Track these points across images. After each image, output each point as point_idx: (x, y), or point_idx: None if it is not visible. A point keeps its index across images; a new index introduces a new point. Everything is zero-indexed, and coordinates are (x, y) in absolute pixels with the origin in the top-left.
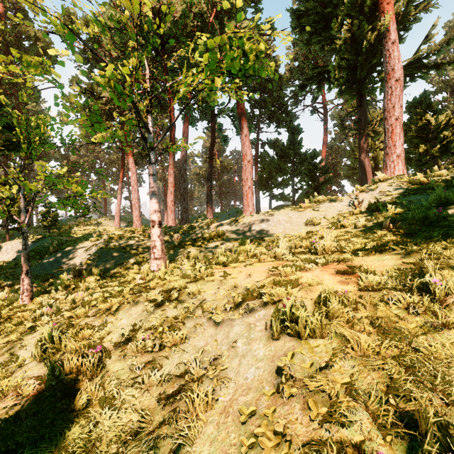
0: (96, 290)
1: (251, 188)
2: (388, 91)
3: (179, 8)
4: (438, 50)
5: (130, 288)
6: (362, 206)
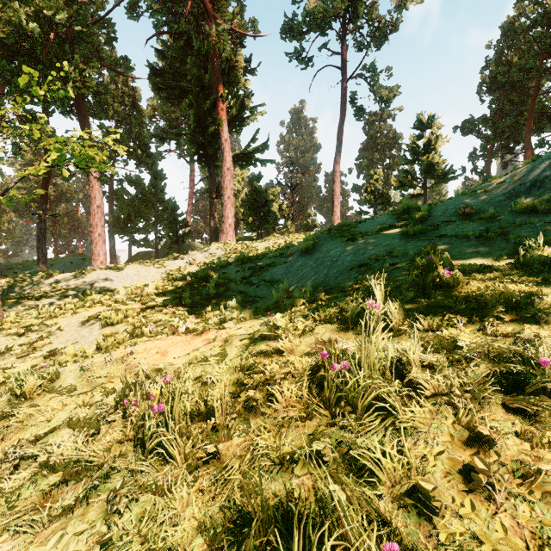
0: None
1: (102, 236)
2: (223, 175)
3: (2, 26)
4: (261, 150)
5: None
6: (196, 264)
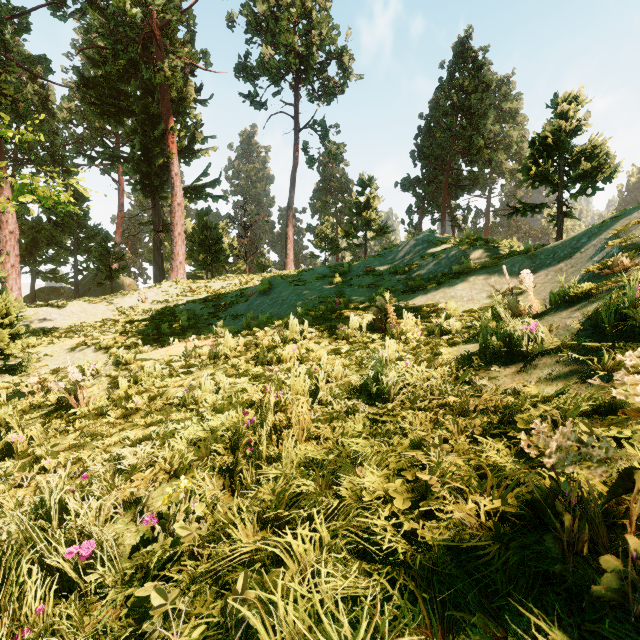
0: None
1: (16, 267)
2: (173, 210)
3: None
4: (213, 185)
5: None
6: (148, 302)
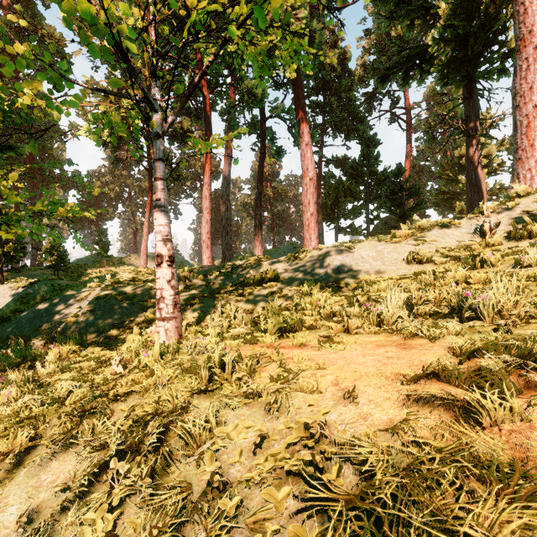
0: (54, 376)
1: (314, 215)
2: (522, 64)
3: None
4: None
5: (89, 387)
6: (496, 234)
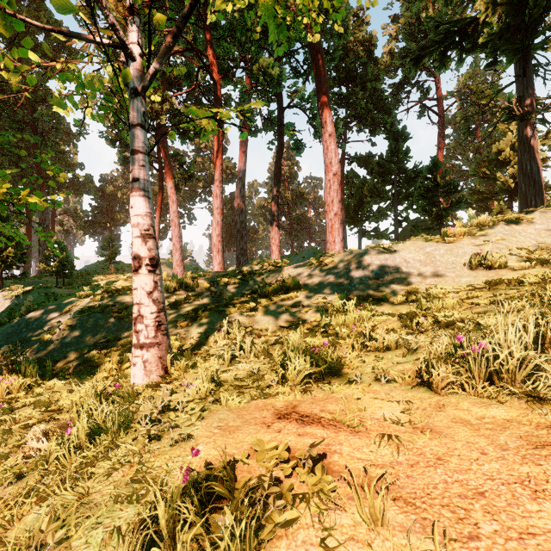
0: None
1: (338, 215)
2: None
3: None
4: None
5: None
6: None
